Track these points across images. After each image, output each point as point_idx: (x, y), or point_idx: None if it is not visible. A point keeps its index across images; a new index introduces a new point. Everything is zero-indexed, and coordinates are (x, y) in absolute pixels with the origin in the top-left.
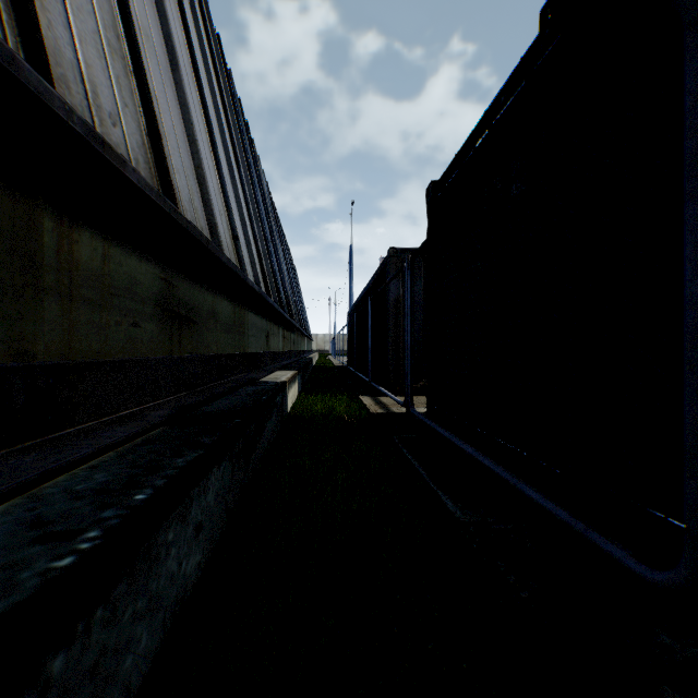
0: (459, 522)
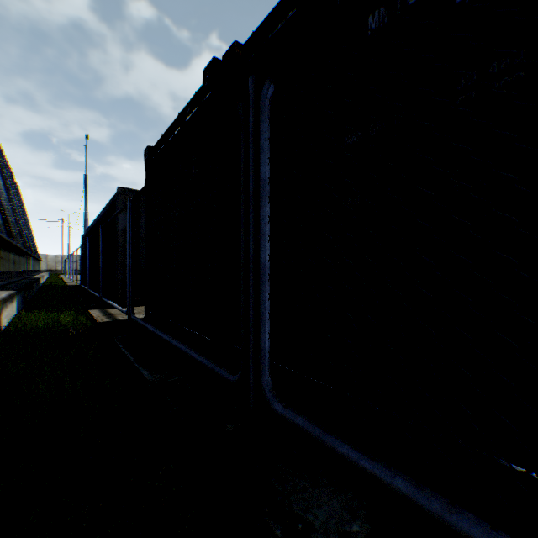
0: (149, 382)
